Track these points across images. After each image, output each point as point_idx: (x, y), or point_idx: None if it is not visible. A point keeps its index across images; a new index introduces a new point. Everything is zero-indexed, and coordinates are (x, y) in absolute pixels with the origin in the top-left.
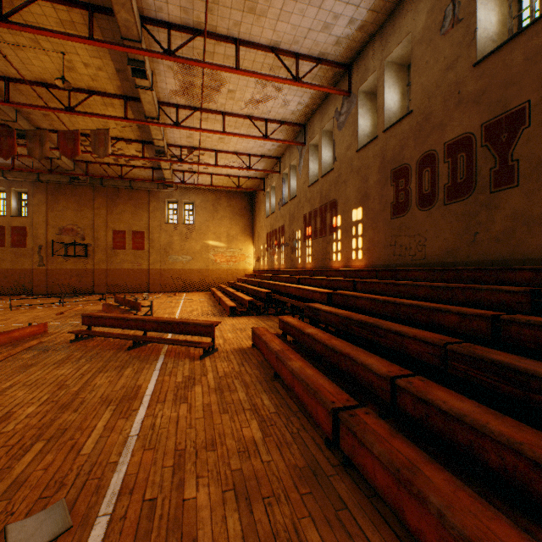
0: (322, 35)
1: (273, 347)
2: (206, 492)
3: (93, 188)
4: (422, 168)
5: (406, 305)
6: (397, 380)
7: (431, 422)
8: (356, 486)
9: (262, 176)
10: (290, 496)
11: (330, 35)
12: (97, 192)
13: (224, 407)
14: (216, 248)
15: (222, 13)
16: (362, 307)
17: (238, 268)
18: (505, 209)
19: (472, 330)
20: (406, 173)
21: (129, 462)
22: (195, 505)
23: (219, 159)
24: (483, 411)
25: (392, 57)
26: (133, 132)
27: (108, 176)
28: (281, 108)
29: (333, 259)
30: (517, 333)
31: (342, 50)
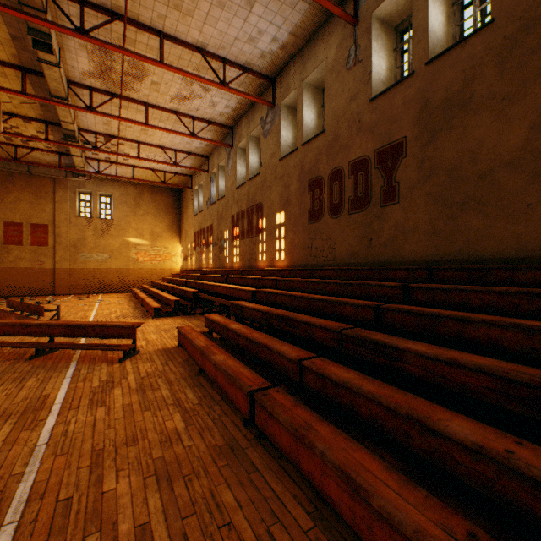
0: (248, 47)
1: (198, 344)
2: (127, 482)
3: None
4: (332, 181)
5: (317, 299)
6: (303, 362)
7: (327, 392)
8: (267, 452)
9: (190, 173)
10: (209, 470)
11: (256, 47)
12: None
13: (147, 405)
14: (138, 246)
15: (145, 2)
16: (282, 303)
17: (163, 268)
18: (390, 221)
19: (363, 318)
20: (320, 184)
21: (39, 470)
22: (115, 494)
23: (142, 151)
24: (362, 377)
25: (310, 79)
26: (33, 109)
27: None
28: (209, 108)
29: (259, 259)
30: (391, 318)
31: (267, 64)
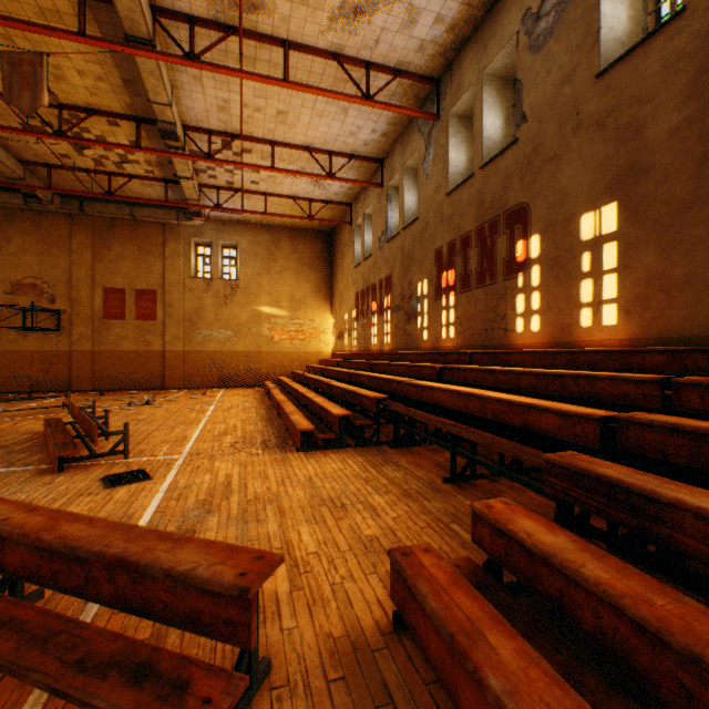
0: None
1: None
2: None
3: (70, 218)
4: None
5: None
6: None
7: None
8: None
9: (349, 200)
10: None
11: None
12: (77, 225)
13: None
14: (273, 318)
15: None
16: None
17: (308, 350)
18: None
19: None
20: None
21: None
22: None
23: (278, 163)
24: None
25: None
26: (116, 95)
27: (87, 191)
28: (400, 33)
29: (516, 329)
30: None
31: None
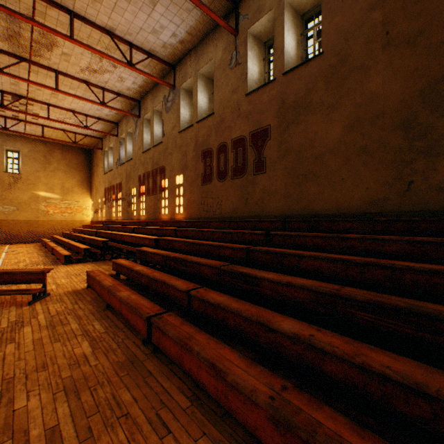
0: (152, 37)
1: (105, 284)
2: (37, 399)
3: None
4: (220, 153)
5: (206, 244)
6: (191, 291)
7: (207, 312)
8: (160, 361)
9: (101, 136)
10: (112, 380)
11: (159, 38)
12: None
13: (57, 338)
14: (48, 199)
15: None
16: (180, 248)
17: (74, 219)
18: (260, 185)
19: (238, 257)
20: (211, 154)
21: None
22: (26, 410)
23: (52, 113)
24: (231, 299)
25: (203, 71)
26: None
27: None
28: (118, 82)
29: (162, 213)
30: (257, 256)
31: (168, 53)
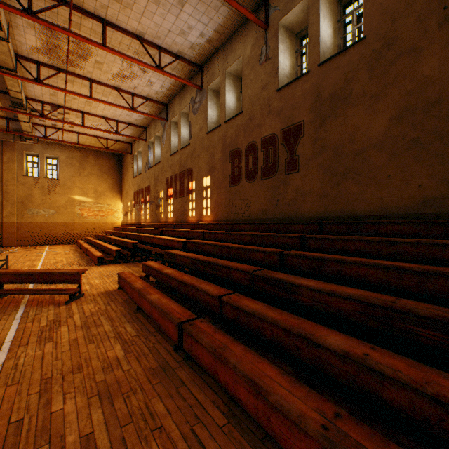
0: (180, 38)
1: (136, 286)
2: (73, 402)
3: None
4: (248, 152)
5: (235, 248)
6: (223, 297)
7: (240, 320)
8: (192, 370)
9: (130, 141)
10: (144, 388)
11: (186, 40)
12: None
13: (91, 339)
14: (83, 203)
15: None
16: (208, 251)
17: (106, 222)
18: (292, 186)
19: (270, 262)
20: (239, 155)
21: None
22: (62, 413)
23: (87, 120)
24: (267, 307)
25: (231, 69)
26: None
27: None
28: (147, 87)
29: (189, 215)
30: (291, 261)
31: (196, 54)
